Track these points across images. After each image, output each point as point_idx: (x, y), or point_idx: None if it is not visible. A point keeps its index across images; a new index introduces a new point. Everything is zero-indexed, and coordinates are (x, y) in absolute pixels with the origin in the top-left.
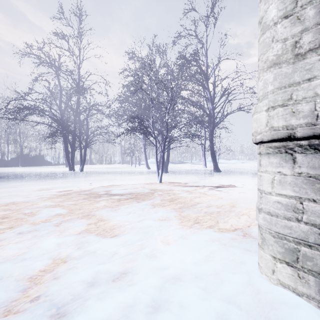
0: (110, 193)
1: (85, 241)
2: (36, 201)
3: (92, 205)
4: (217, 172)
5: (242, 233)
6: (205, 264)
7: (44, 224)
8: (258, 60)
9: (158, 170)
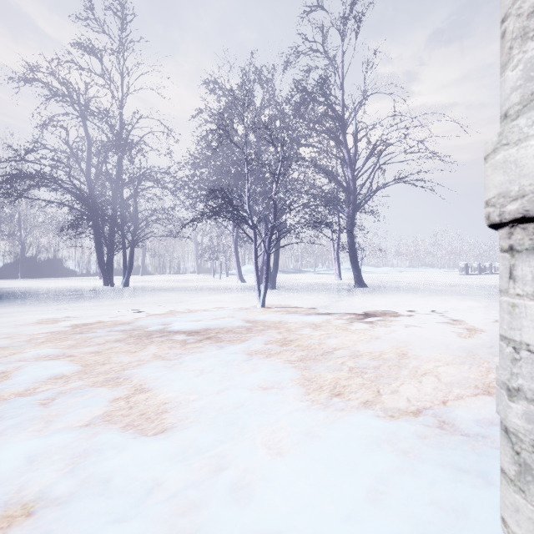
0: (169, 328)
1: (94, 448)
2: (24, 346)
3: (131, 354)
4: (360, 287)
5: (435, 422)
6: (370, 519)
7: (17, 401)
8: (504, 19)
9: (258, 285)
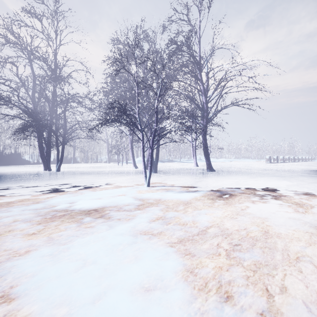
0: (74, 207)
1: None
2: None
3: (27, 237)
4: (210, 171)
5: None
6: None
7: None
8: None
9: (145, 171)
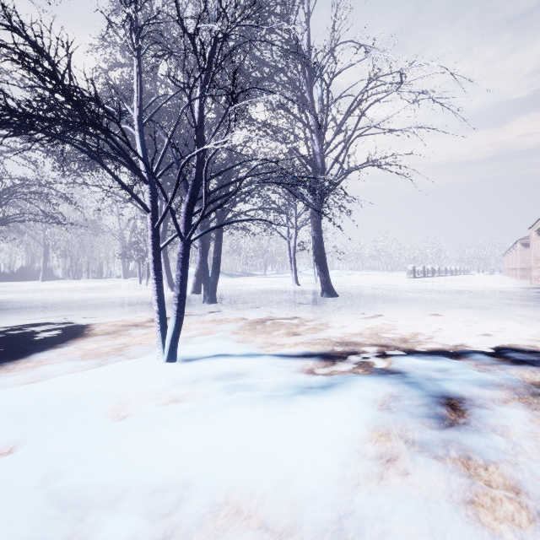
0: None
1: None
2: None
3: None
4: (330, 297)
5: None
6: None
7: None
8: None
9: (161, 313)
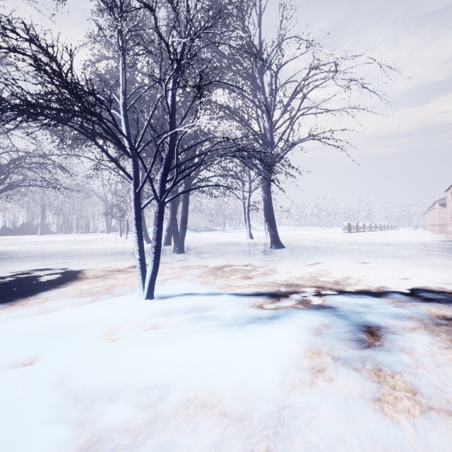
0: None
1: None
2: None
3: None
4: (277, 248)
5: None
6: None
7: None
8: None
9: (142, 260)
